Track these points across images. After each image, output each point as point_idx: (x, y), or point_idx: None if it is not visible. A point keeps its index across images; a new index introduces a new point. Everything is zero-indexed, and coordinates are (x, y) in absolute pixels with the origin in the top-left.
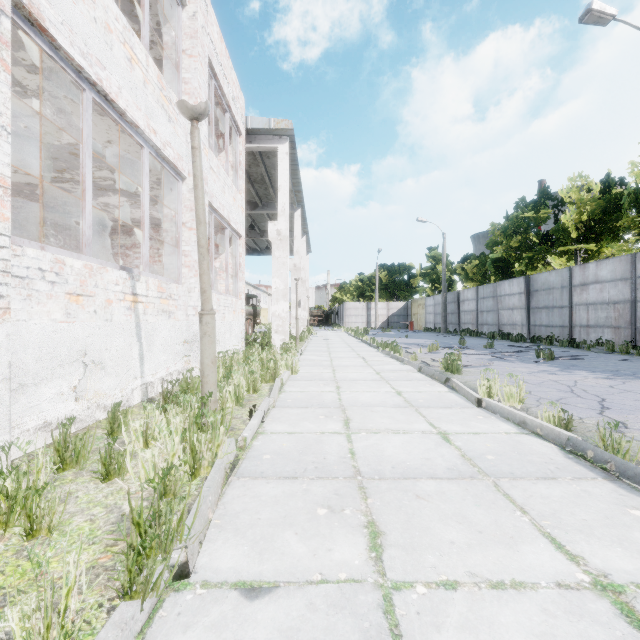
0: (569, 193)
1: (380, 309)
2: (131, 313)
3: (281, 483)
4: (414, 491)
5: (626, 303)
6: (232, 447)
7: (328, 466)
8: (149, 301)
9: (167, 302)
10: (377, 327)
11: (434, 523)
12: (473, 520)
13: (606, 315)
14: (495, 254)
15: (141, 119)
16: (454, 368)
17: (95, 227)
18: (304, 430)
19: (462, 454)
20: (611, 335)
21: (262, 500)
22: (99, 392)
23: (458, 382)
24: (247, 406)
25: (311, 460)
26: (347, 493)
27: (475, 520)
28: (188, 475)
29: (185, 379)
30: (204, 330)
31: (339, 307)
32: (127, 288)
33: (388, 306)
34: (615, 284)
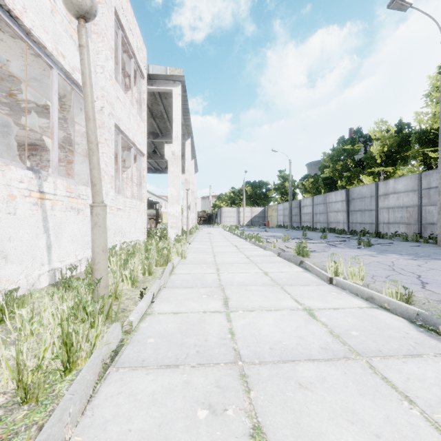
0: (374, 133)
1: (246, 212)
2: (37, 208)
3: (161, 374)
4: (296, 378)
5: (415, 207)
6: (116, 333)
7: (209, 349)
8: (57, 199)
9: (76, 201)
10: (244, 225)
11: (325, 425)
12: (364, 417)
13: (401, 215)
14: (325, 174)
15: (48, 41)
16: (304, 253)
17: (27, 145)
18: (188, 310)
19: (330, 331)
20: (404, 229)
21: (137, 400)
22: (0, 279)
23: (310, 264)
24: (141, 287)
25: (193, 343)
26: (229, 384)
27: (366, 417)
28: (59, 371)
29: (90, 265)
30: (94, 221)
31: (218, 211)
32: (33, 186)
33: (252, 210)
34: (407, 194)
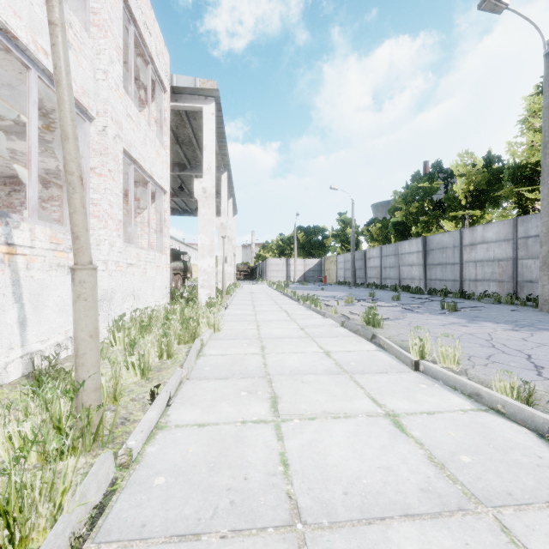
0: (458, 167)
1: (298, 265)
2: (4, 268)
3: None
4: None
5: (509, 260)
6: (104, 472)
7: (250, 498)
8: (36, 253)
9: (65, 255)
10: (295, 281)
11: None
12: None
13: (492, 271)
14: (396, 218)
15: (22, 30)
16: (376, 322)
17: (7, 178)
18: (220, 418)
19: (428, 455)
20: (496, 288)
21: None
22: None
23: (386, 340)
24: (155, 379)
25: (225, 484)
26: None
27: None
28: None
29: None
30: (77, 291)
31: (262, 263)
32: None
33: (305, 262)
34: (499, 244)
